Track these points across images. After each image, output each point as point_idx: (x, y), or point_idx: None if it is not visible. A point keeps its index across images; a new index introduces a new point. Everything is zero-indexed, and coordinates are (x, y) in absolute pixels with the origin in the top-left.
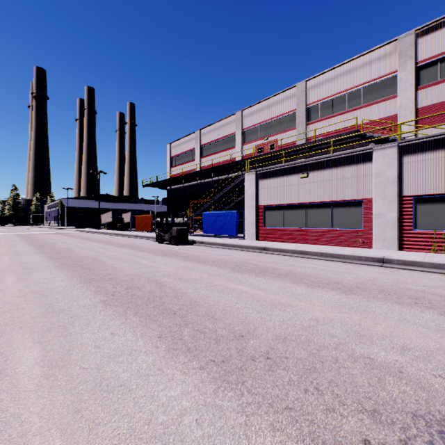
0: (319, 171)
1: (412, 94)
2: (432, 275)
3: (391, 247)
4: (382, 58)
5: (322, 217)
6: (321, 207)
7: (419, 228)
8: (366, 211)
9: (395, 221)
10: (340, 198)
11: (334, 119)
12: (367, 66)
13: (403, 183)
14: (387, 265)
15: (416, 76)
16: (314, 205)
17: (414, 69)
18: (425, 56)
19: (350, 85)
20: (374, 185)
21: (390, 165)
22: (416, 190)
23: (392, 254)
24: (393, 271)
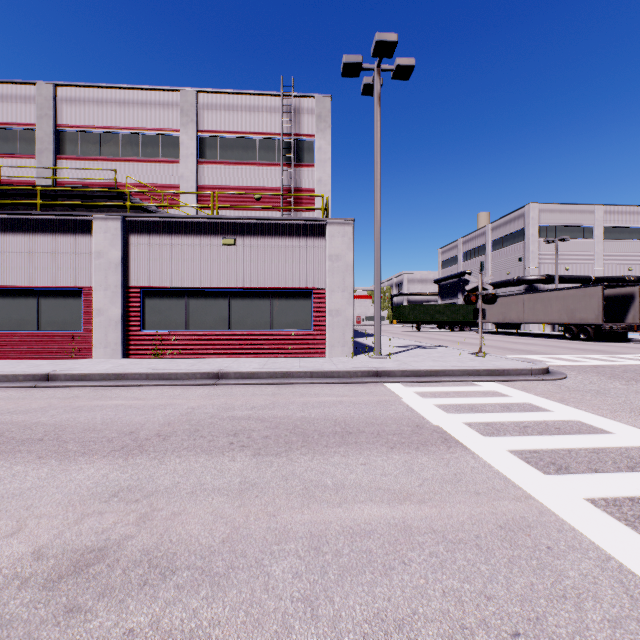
0: (16, 234)
1: (195, 166)
2: (80, 391)
3: (115, 355)
4: (164, 105)
5: (24, 312)
6: (21, 296)
7: (148, 328)
8: (88, 305)
9: (120, 319)
10: (50, 283)
11: (103, 165)
12: (147, 107)
13: (131, 270)
14: (43, 385)
15: (199, 146)
16: (9, 291)
17: (197, 136)
18: (207, 127)
19: (125, 122)
20: (95, 268)
21: (114, 243)
22: (144, 280)
23: (84, 366)
24: (32, 393)
